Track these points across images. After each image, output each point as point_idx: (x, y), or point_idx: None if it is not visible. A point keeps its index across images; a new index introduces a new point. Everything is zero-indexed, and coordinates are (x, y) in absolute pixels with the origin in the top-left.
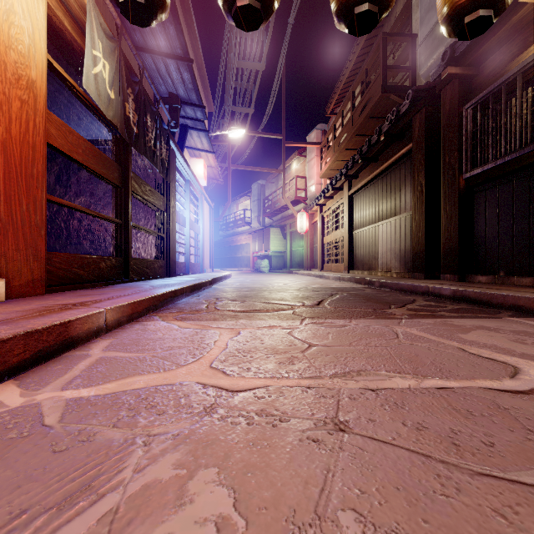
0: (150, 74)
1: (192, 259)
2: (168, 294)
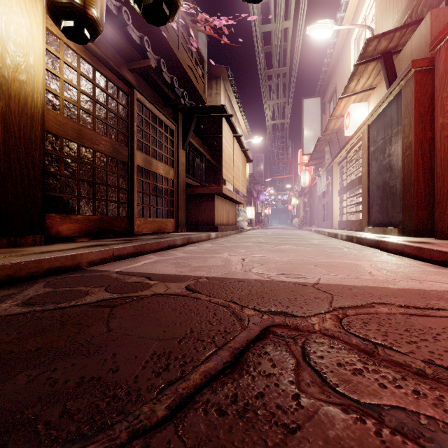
0: None
1: None
2: None
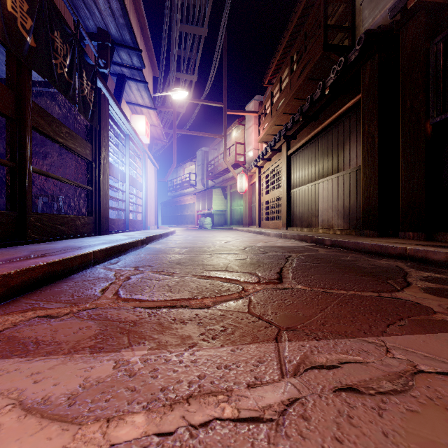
0: (73, 3)
1: (135, 216)
2: (41, 268)
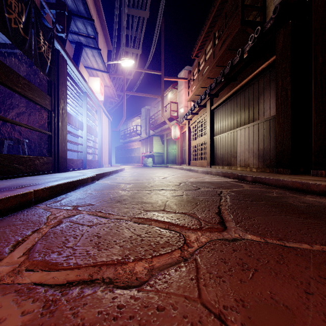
0: None
1: (92, 157)
2: None
